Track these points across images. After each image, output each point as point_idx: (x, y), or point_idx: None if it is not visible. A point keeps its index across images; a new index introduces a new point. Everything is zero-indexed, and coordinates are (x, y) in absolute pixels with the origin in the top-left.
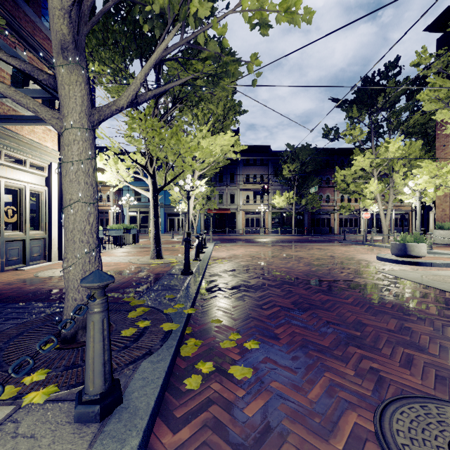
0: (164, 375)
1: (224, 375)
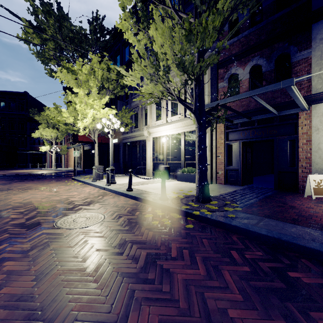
0: (161, 203)
1: (153, 214)
